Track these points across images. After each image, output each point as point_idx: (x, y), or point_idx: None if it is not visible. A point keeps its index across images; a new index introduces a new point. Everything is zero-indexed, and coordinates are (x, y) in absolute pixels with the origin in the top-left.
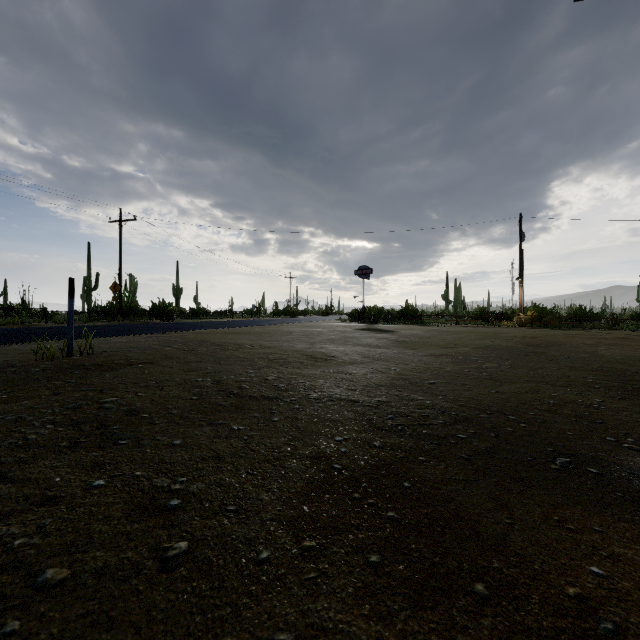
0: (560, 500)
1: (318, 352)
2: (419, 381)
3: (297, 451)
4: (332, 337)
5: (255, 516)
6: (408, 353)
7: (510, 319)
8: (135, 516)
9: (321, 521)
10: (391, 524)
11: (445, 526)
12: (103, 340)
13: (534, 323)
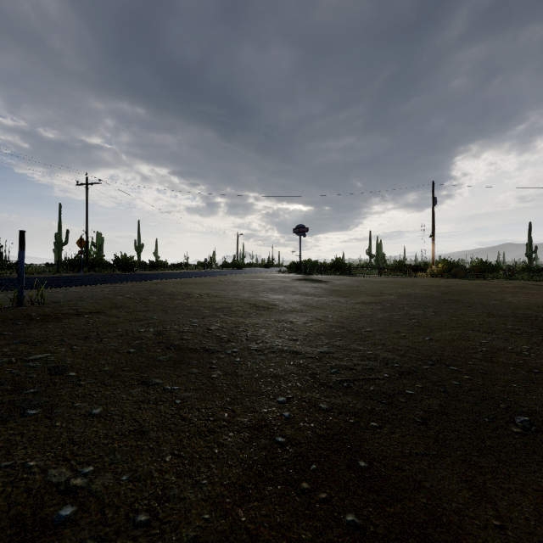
0: (542, 482)
1: (261, 301)
2: (356, 329)
3: (235, 419)
4: (273, 286)
5: (172, 532)
6: (342, 301)
7: (424, 271)
8: (1, 542)
9: (261, 538)
10: (352, 537)
11: (422, 537)
12: (62, 290)
13: (444, 274)
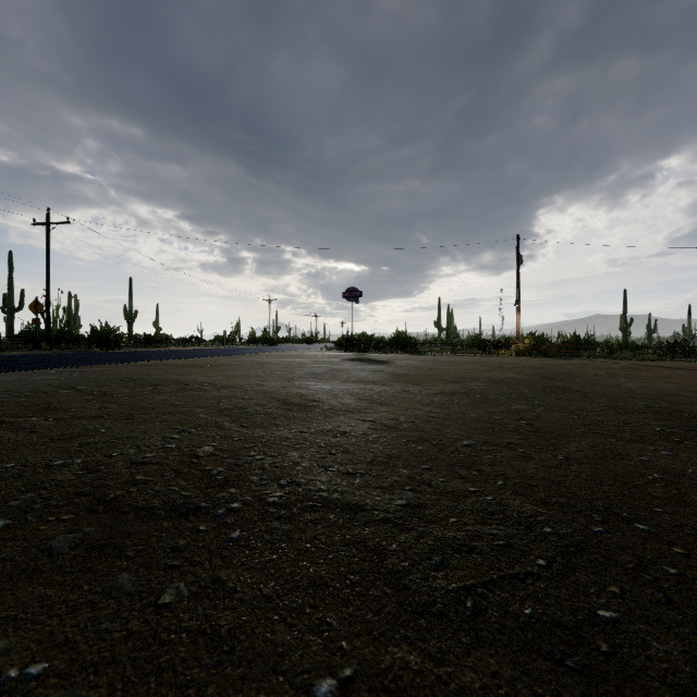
0: None
1: (295, 394)
2: (448, 442)
3: None
4: (316, 370)
5: None
6: (414, 391)
7: (506, 348)
8: None
9: None
10: None
11: None
12: None
13: (532, 352)
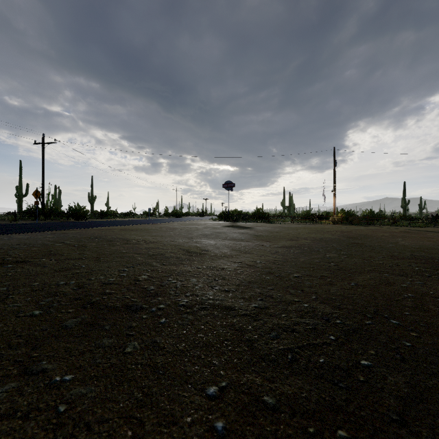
0: None
1: (194, 246)
2: (285, 275)
3: None
4: (206, 232)
5: None
6: (266, 245)
7: (326, 219)
8: None
9: None
10: None
11: None
12: (5, 237)
13: (343, 221)
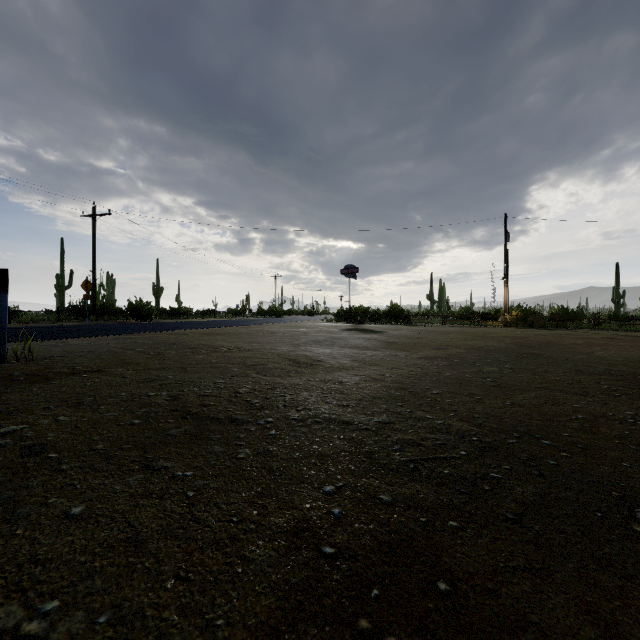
0: None
1: (302, 356)
2: (420, 391)
3: (266, 519)
4: (318, 338)
5: None
6: (400, 355)
7: (495, 319)
8: None
9: None
10: None
11: None
12: (59, 342)
13: (519, 323)
